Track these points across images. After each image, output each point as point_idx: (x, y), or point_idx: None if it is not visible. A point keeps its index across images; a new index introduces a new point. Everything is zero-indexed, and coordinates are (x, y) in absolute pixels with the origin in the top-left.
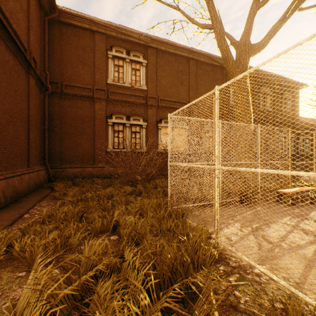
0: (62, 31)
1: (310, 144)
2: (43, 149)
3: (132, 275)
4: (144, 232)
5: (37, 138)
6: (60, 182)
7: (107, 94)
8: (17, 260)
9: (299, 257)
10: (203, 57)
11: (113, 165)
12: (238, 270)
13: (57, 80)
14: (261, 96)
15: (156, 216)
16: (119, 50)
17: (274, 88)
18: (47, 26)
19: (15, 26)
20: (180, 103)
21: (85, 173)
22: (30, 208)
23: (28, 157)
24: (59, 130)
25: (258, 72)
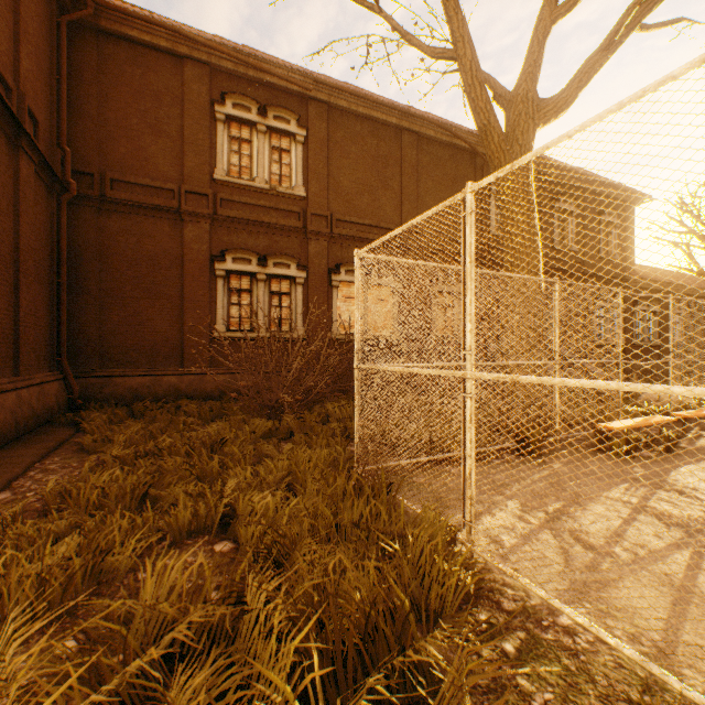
0: (104, 53)
1: (657, 324)
2: (55, 332)
3: (263, 650)
4: (298, 532)
5: (41, 304)
6: (98, 410)
7: (213, 205)
8: None
9: (658, 581)
10: (433, 128)
11: (228, 369)
12: (522, 620)
13: (90, 167)
14: (556, 218)
15: (326, 490)
16: (241, 103)
17: (584, 202)
18: (65, 39)
19: None
20: (383, 230)
21: (159, 388)
22: (16, 476)
23: (17, 350)
24: (95, 287)
25: (550, 166)
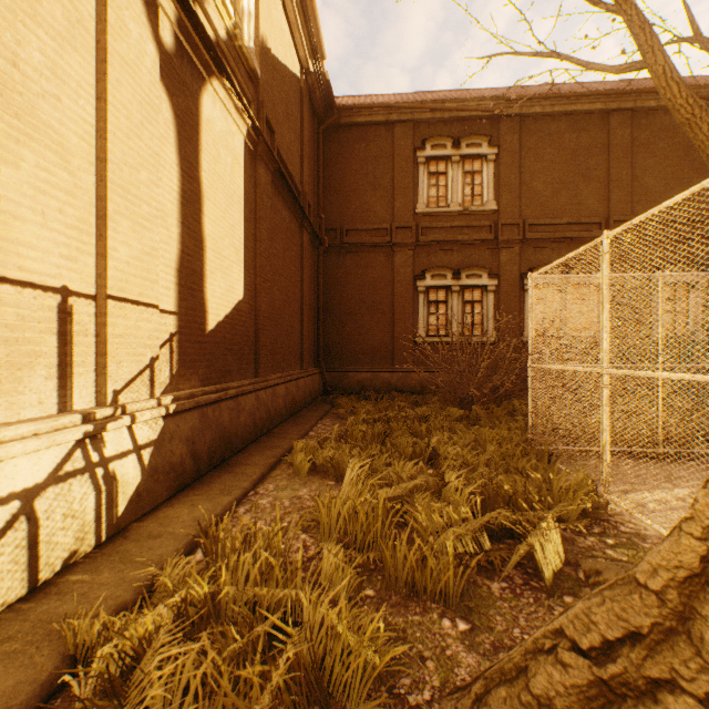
0: (342, 141)
1: None
2: (316, 341)
3: (453, 498)
4: (476, 465)
5: (310, 323)
6: (341, 395)
7: (415, 234)
8: (321, 472)
9: None
10: (653, 97)
11: (427, 368)
12: (629, 536)
13: (334, 225)
14: None
15: (498, 449)
16: (437, 143)
17: None
18: (321, 142)
19: (291, 168)
20: (583, 226)
21: (377, 382)
22: (313, 426)
23: (302, 353)
24: (337, 308)
25: None
